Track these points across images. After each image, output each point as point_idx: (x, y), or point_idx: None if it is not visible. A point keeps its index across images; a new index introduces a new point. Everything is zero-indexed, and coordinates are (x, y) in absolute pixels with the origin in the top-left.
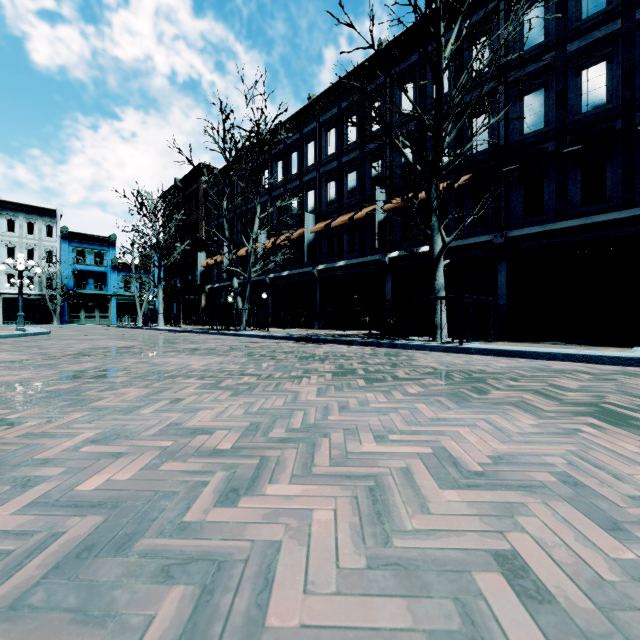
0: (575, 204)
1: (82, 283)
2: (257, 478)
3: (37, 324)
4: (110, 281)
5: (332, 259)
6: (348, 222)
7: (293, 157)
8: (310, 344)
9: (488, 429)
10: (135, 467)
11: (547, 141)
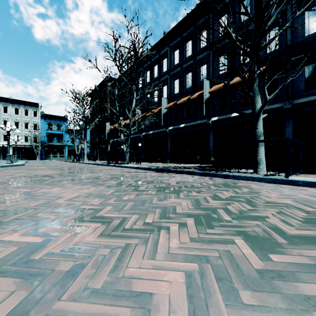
0: None
1: (51, 139)
2: None
3: (29, 160)
4: (64, 138)
5: (177, 123)
6: (186, 102)
7: (155, 68)
8: (165, 174)
9: None
10: None
11: None
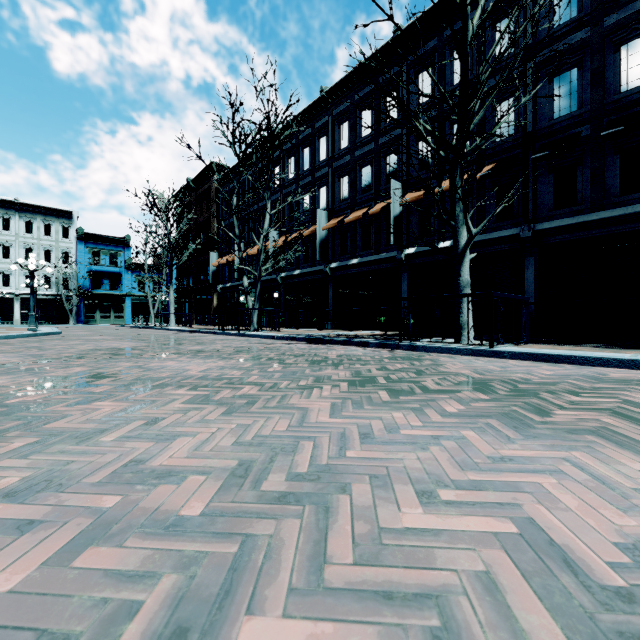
0: (613, 193)
1: (97, 283)
2: (228, 594)
3: (54, 324)
4: (124, 281)
5: (345, 257)
6: (362, 218)
7: (305, 153)
8: (322, 346)
9: (583, 480)
10: (37, 557)
11: (581, 125)
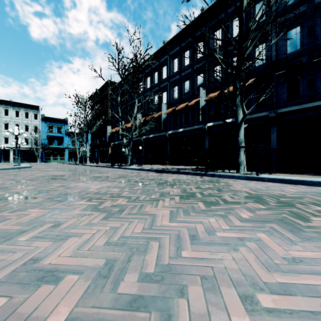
0: (320, 92)
1: (51, 142)
2: None
3: (30, 162)
4: (65, 141)
5: (176, 128)
6: (185, 108)
7: (155, 74)
8: (164, 174)
9: None
10: None
11: (302, 56)
